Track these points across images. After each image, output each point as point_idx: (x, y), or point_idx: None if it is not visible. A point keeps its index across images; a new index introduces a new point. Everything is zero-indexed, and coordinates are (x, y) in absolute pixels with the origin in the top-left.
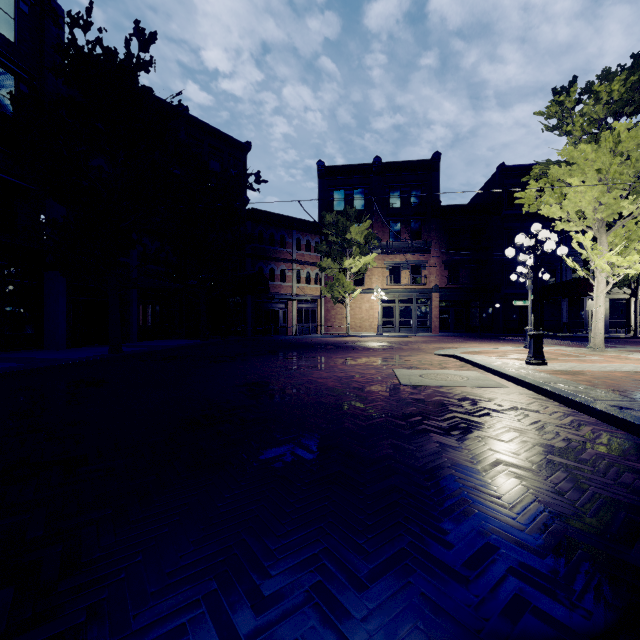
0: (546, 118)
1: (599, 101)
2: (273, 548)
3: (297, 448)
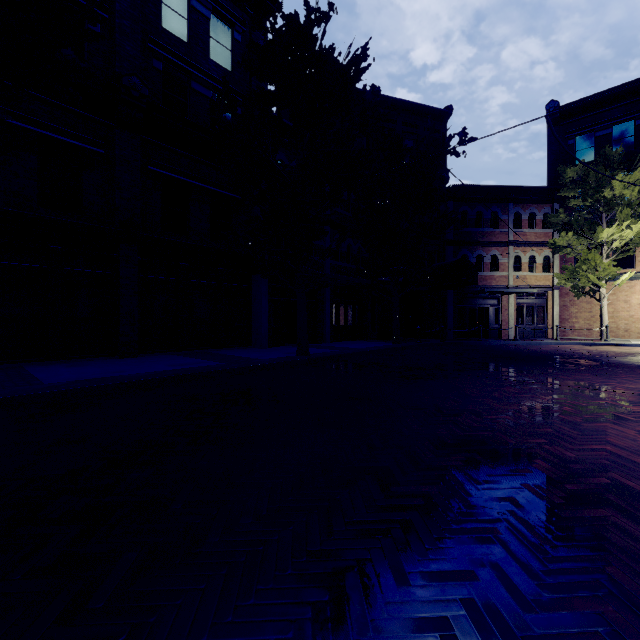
0: None
1: None
2: None
3: None
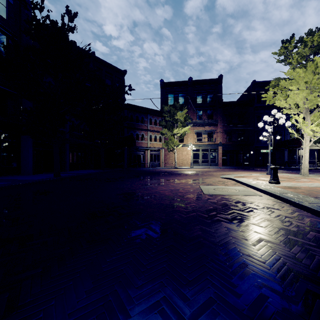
0: (278, 55)
1: (306, 46)
2: (133, 296)
3: (148, 230)
